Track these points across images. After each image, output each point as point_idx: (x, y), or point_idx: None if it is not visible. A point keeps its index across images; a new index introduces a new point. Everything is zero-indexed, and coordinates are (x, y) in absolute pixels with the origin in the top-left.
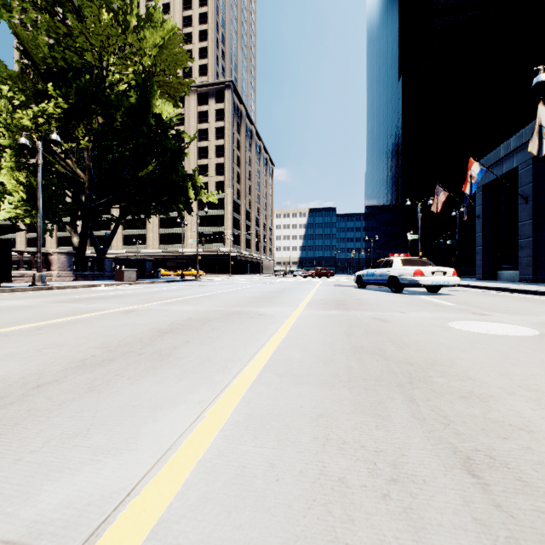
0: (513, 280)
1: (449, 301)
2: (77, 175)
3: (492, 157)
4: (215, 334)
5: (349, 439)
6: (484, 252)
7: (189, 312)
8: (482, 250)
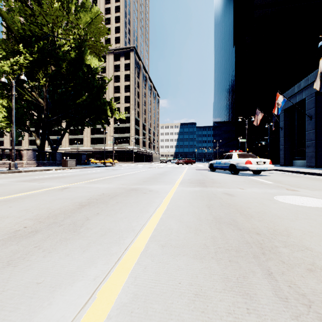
0: (302, 166)
1: (268, 180)
2: (38, 102)
3: (290, 92)
4: (117, 206)
5: None
6: (285, 149)
7: (103, 189)
8: (284, 148)
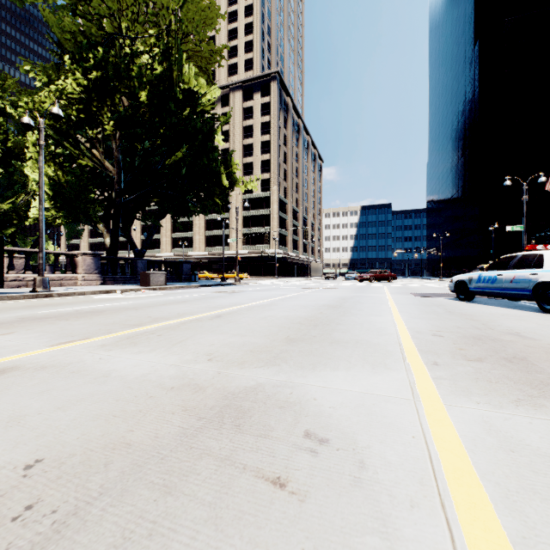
0: None
1: None
2: (105, 169)
3: None
4: None
5: None
6: None
7: (103, 396)
8: None
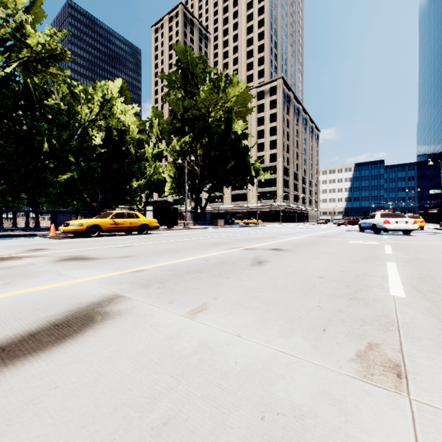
0: None
1: (390, 237)
2: (194, 170)
3: None
4: (263, 240)
5: (280, 246)
6: None
7: (255, 236)
8: None
